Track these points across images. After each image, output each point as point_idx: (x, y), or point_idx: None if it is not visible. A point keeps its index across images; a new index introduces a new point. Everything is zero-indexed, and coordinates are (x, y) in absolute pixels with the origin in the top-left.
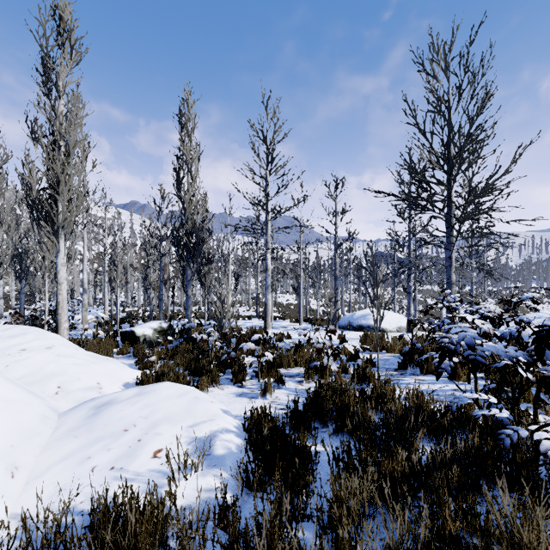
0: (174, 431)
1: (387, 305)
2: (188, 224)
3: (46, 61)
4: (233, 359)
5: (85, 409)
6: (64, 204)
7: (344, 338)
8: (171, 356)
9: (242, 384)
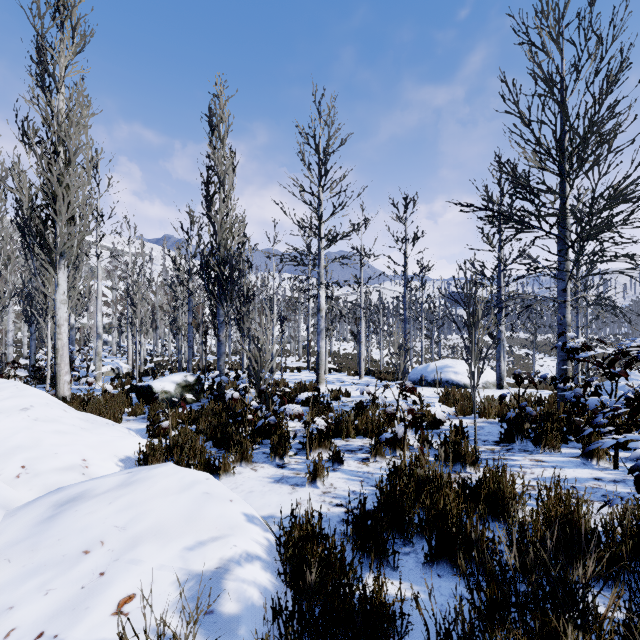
0: (162, 558)
1: (464, 355)
2: (220, 252)
3: (41, 45)
4: (272, 426)
5: (42, 507)
6: (62, 224)
7: (418, 396)
8: (194, 419)
9: (284, 462)
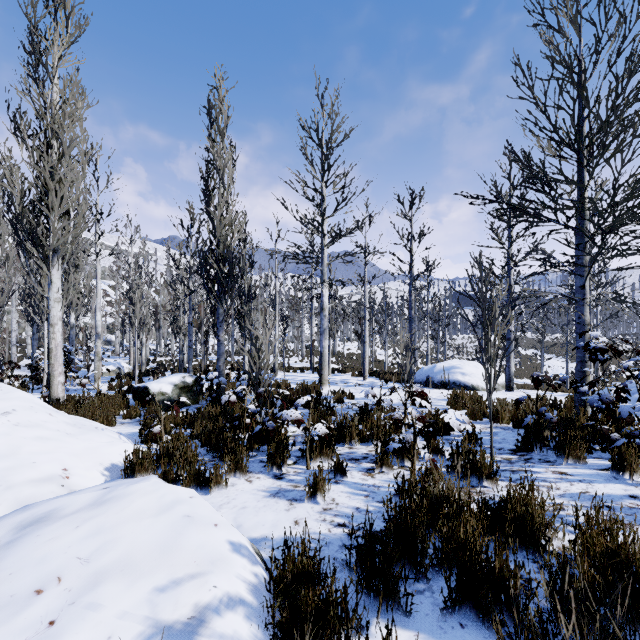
0: (126, 602)
1: (470, 356)
2: (219, 249)
3: (34, 34)
4: (270, 432)
5: (3, 529)
6: (55, 219)
7: (426, 399)
8: (190, 422)
9: (281, 473)
